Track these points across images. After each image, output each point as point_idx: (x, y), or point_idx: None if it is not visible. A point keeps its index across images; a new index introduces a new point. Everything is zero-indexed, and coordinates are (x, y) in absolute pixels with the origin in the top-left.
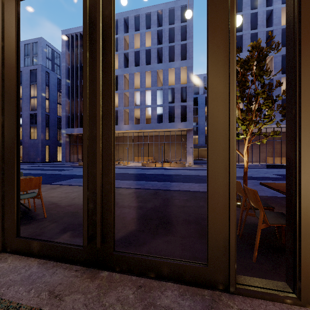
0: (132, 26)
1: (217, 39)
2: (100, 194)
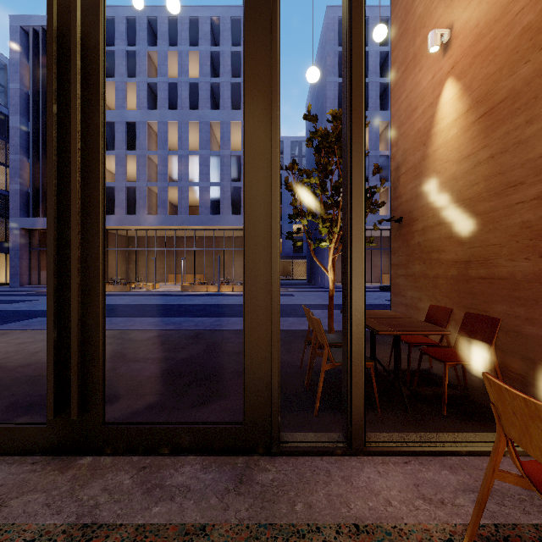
0: (165, 35)
1: (256, 113)
2: (77, 334)
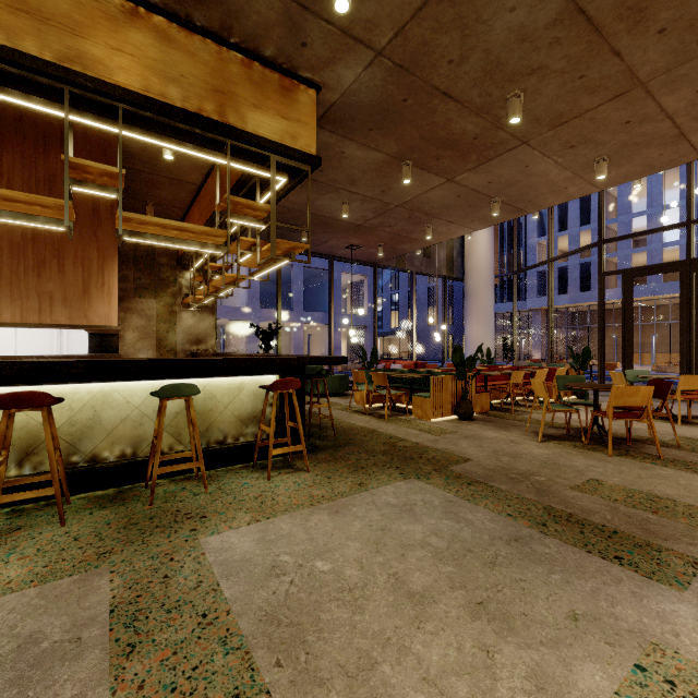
0: None
1: None
2: (693, 365)
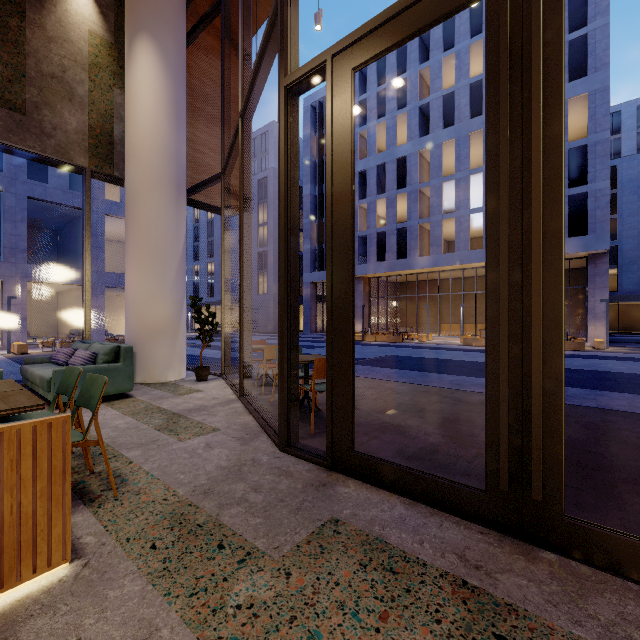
0: (439, 43)
1: None
2: (540, 397)
